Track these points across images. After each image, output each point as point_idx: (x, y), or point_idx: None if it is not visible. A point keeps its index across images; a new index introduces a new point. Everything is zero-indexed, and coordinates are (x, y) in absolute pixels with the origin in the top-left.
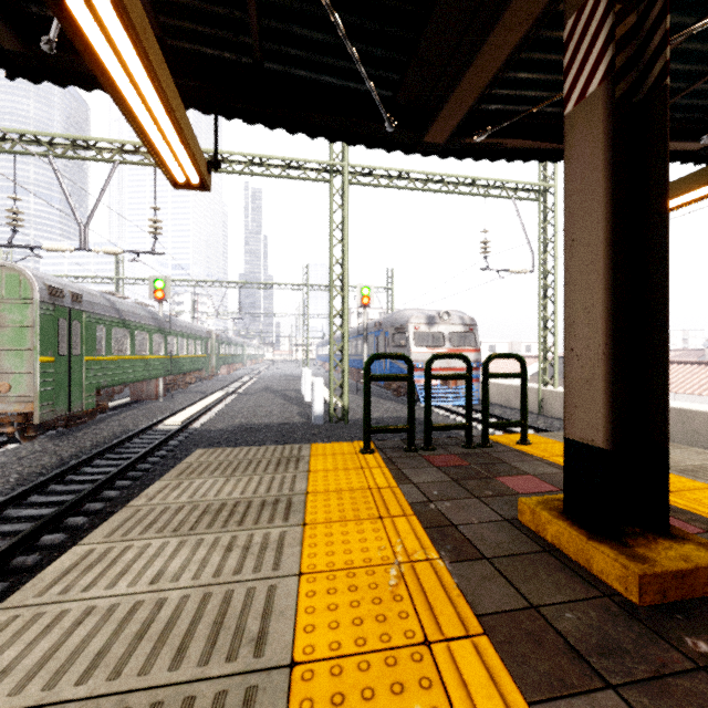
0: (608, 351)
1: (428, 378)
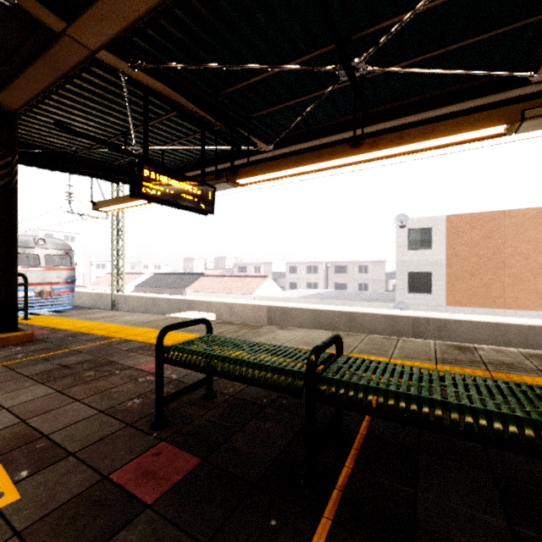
0: None
1: None
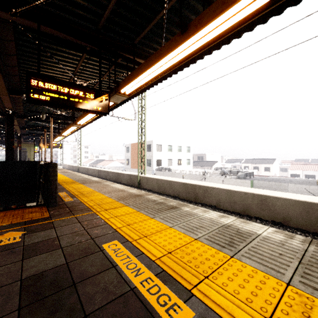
0: None
1: None
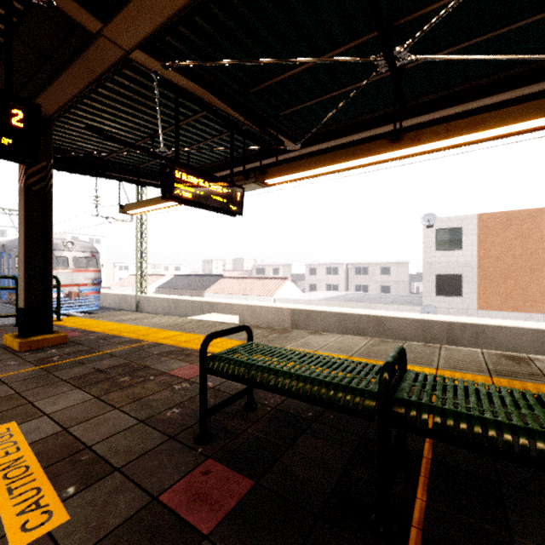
0: (24, 276)
1: None
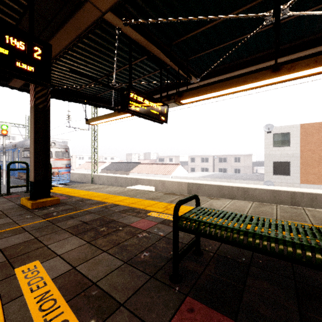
0: (34, 161)
1: (8, 170)
